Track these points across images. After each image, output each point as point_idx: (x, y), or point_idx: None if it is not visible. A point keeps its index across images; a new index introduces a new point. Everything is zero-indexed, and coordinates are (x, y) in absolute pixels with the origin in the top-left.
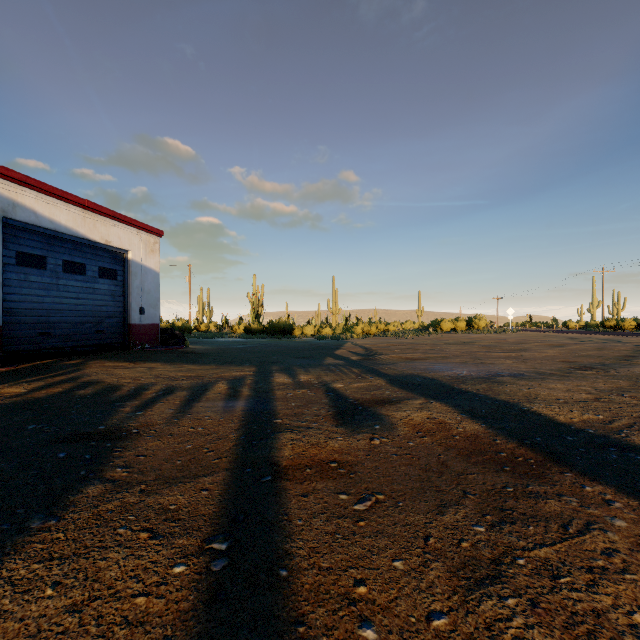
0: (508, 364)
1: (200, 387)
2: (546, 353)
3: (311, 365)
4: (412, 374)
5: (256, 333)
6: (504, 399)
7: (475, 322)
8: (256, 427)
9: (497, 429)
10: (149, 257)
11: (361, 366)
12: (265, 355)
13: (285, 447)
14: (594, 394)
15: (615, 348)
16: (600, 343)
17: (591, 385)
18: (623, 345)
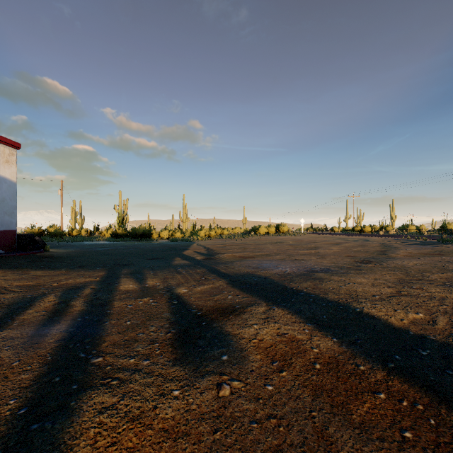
0: (314, 260)
1: (24, 303)
2: (333, 250)
3: (160, 267)
4: (248, 273)
5: (121, 237)
6: (334, 299)
7: (281, 228)
8: (58, 379)
9: (350, 345)
10: (3, 167)
11: (204, 266)
12: (121, 257)
13: (81, 439)
14: (393, 287)
15: (370, 245)
16: (359, 241)
17: (383, 278)
18: (373, 243)
